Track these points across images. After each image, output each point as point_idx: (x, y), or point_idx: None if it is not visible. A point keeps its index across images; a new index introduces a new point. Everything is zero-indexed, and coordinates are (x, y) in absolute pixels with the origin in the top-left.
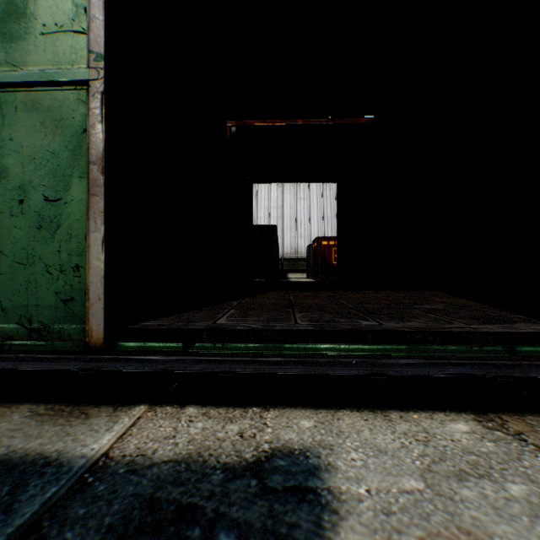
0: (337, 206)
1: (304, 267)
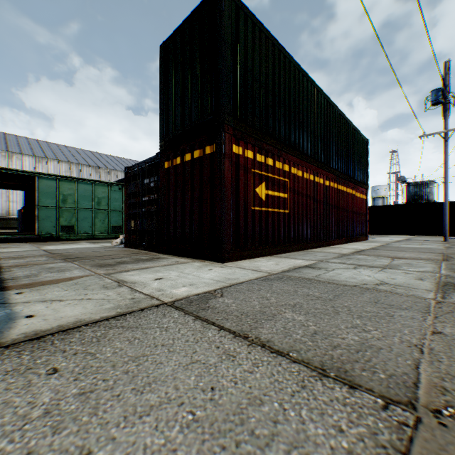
0: (25, 201)
1: (17, 225)
